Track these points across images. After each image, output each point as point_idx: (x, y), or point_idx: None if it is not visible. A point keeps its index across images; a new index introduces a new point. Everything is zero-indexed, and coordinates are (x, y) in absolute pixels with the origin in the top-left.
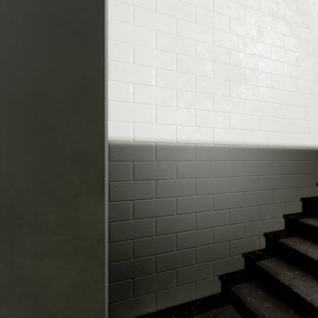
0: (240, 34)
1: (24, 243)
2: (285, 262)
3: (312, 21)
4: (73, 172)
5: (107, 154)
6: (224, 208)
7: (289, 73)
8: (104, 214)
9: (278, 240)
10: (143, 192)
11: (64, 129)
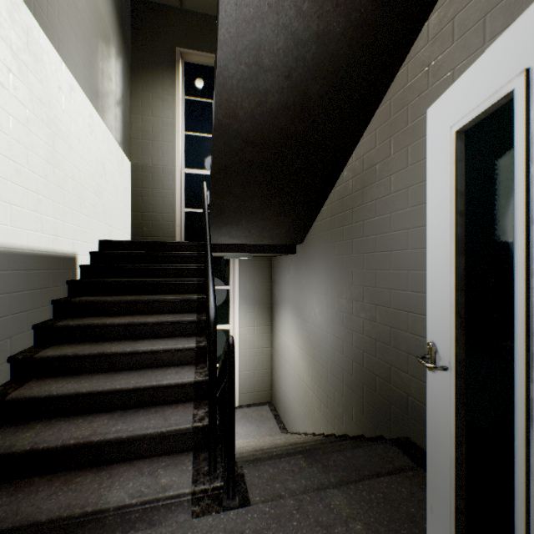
0: None
1: None
2: (21, 424)
3: (48, 78)
4: None
5: None
6: None
7: (19, 135)
8: None
9: (6, 399)
10: None
11: None
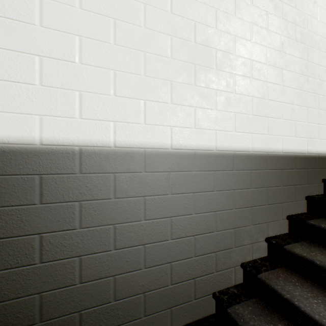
0: (210, 4)
1: None
2: (266, 306)
3: (301, 0)
4: None
5: None
6: (187, 235)
7: (273, 60)
8: None
9: (257, 276)
10: (58, 220)
11: None
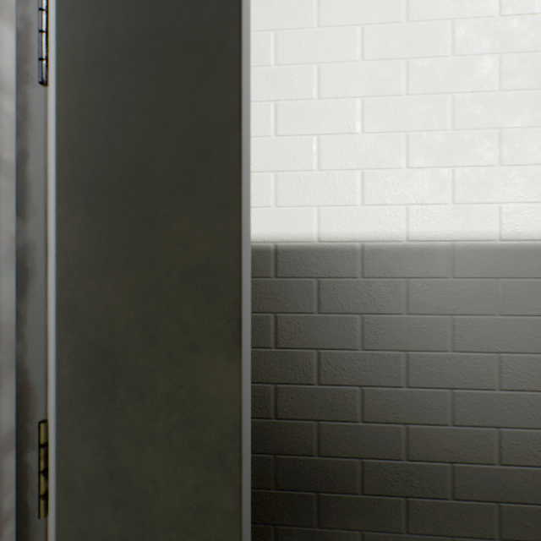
0: None
1: (121, 415)
2: None
3: None
4: (189, 302)
5: (249, 269)
6: (531, 388)
7: None
8: (240, 387)
9: None
10: (336, 335)
11: (176, 227)
